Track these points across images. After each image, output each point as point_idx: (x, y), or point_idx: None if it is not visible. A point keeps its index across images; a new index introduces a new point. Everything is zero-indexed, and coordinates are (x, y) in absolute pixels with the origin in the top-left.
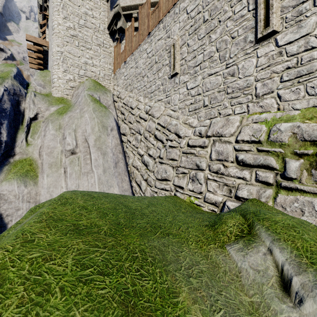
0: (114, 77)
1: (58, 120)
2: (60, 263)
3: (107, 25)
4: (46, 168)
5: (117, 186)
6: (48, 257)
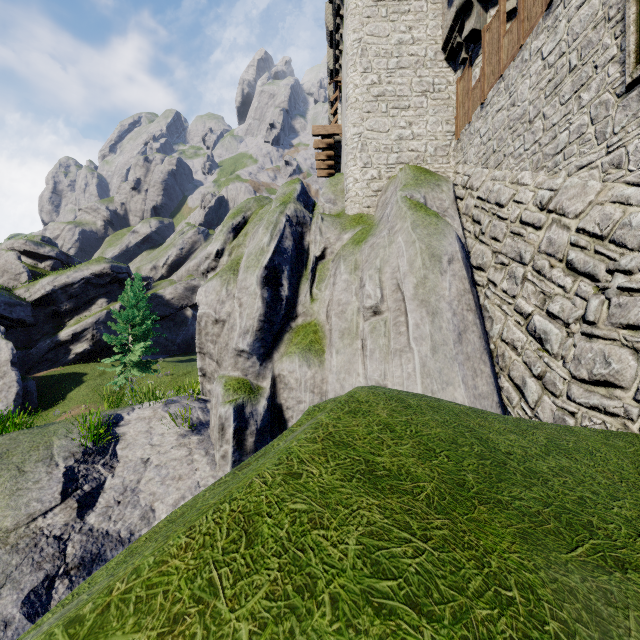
0: (457, 147)
1: (353, 255)
2: (335, 540)
3: (442, 43)
4: (336, 338)
5: (461, 384)
6: (318, 518)
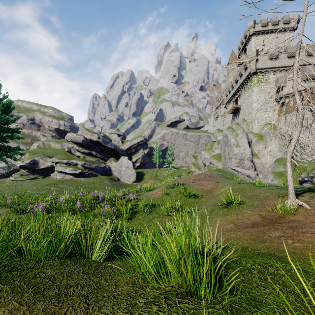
0: (278, 119)
1: (262, 142)
2: None
3: (274, 98)
4: (262, 156)
5: None
6: None
